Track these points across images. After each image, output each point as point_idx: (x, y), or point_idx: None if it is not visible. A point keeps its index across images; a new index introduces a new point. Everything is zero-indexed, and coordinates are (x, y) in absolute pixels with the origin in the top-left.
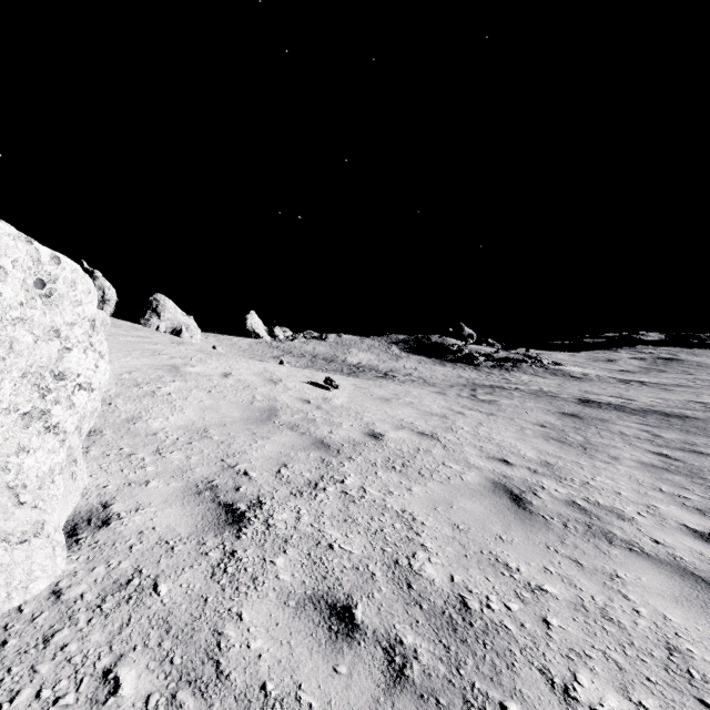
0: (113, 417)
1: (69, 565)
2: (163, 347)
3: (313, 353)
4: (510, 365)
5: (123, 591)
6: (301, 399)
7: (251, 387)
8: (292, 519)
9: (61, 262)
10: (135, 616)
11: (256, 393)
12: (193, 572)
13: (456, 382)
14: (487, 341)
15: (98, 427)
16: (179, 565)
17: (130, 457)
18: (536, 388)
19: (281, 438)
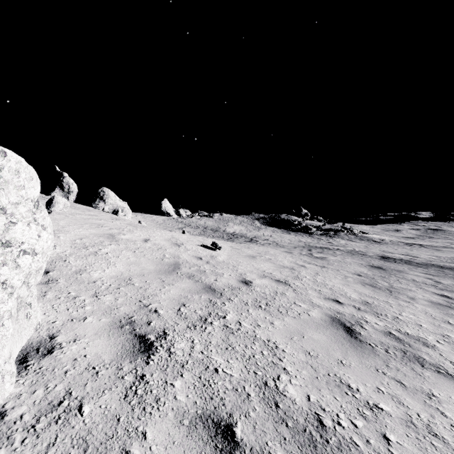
0: (66, 270)
1: (16, 388)
2: (105, 222)
3: (204, 225)
4: (333, 233)
5: (54, 412)
6: (196, 257)
7: (162, 249)
8: (188, 348)
9: (7, 155)
10: (61, 435)
11: (166, 252)
12: (111, 394)
13: (298, 244)
14: (317, 218)
15: (54, 277)
16: (100, 387)
17: (75, 299)
18: (351, 249)
19: (181, 284)
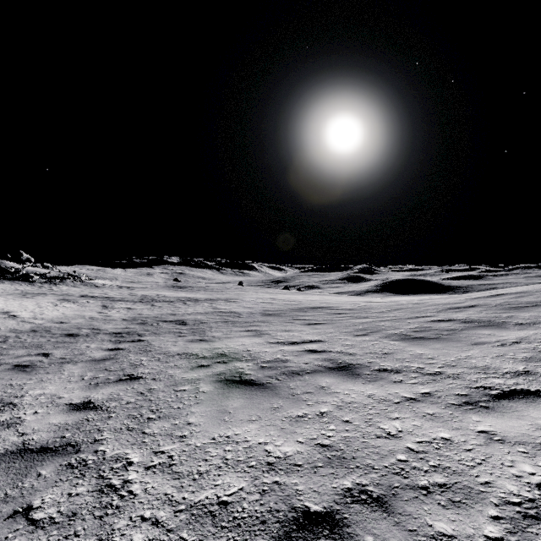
0: None
1: None
2: None
3: None
4: (59, 281)
5: None
6: None
7: None
8: None
9: None
10: None
11: None
12: None
13: (13, 292)
14: (43, 264)
15: None
16: None
17: None
18: (66, 293)
19: None
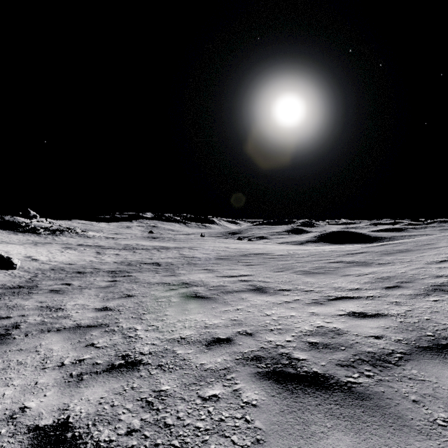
0: None
1: None
2: None
3: None
4: (59, 233)
5: None
6: None
7: None
8: None
9: None
10: None
11: None
12: None
13: (26, 242)
14: (46, 219)
15: None
16: None
17: None
18: (66, 242)
19: None
